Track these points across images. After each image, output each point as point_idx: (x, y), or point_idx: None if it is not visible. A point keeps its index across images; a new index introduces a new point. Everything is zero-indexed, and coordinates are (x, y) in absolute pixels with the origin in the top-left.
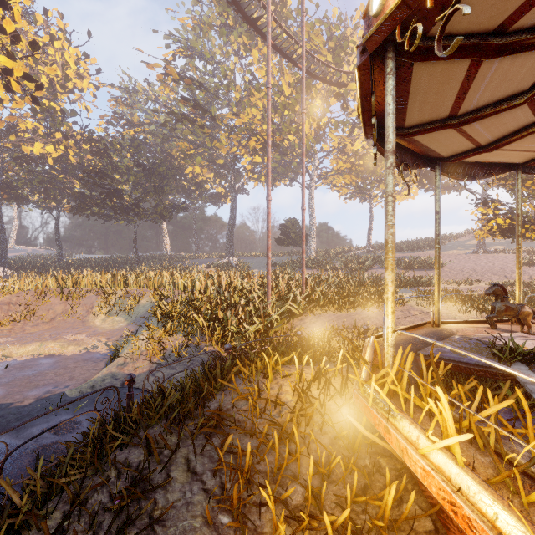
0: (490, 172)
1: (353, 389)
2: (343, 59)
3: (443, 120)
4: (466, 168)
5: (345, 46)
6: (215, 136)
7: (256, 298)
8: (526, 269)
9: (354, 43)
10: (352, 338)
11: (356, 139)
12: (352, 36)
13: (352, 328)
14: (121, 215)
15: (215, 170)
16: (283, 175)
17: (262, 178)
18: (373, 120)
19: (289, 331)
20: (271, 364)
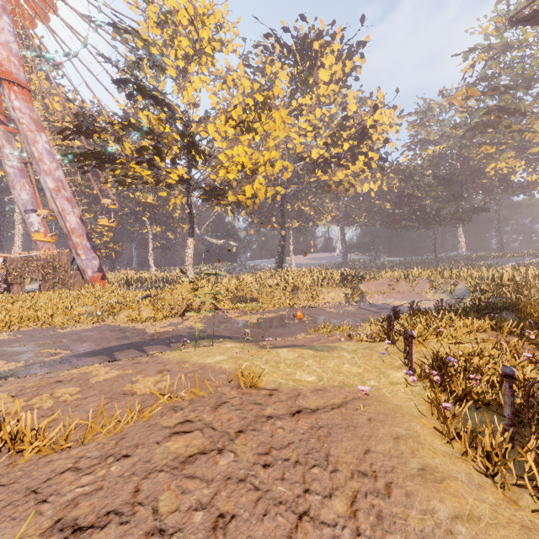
0: None
1: None
2: None
3: None
4: None
5: None
6: (525, 128)
7: None
8: None
9: None
10: None
11: None
12: None
13: None
14: (423, 225)
15: (526, 158)
16: None
17: None
18: None
19: None
20: None
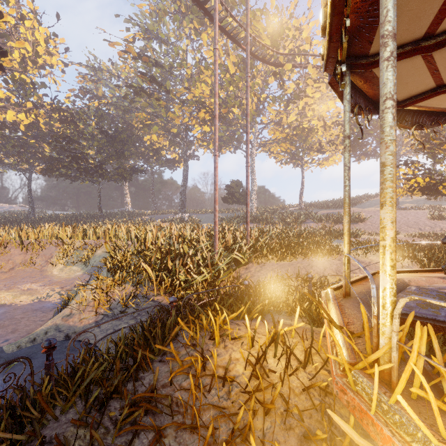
0: (437, 121)
1: (334, 375)
2: (280, 44)
3: (416, 42)
4: (414, 116)
5: (282, 32)
6: (169, 108)
7: (204, 248)
8: (436, 223)
9: (289, 30)
10: (297, 287)
11: (290, 113)
12: (287, 24)
13: (297, 277)
14: (86, 175)
15: (170, 139)
16: (229, 143)
17: (211, 145)
18: (347, 21)
19: (235, 280)
20: (218, 324)
